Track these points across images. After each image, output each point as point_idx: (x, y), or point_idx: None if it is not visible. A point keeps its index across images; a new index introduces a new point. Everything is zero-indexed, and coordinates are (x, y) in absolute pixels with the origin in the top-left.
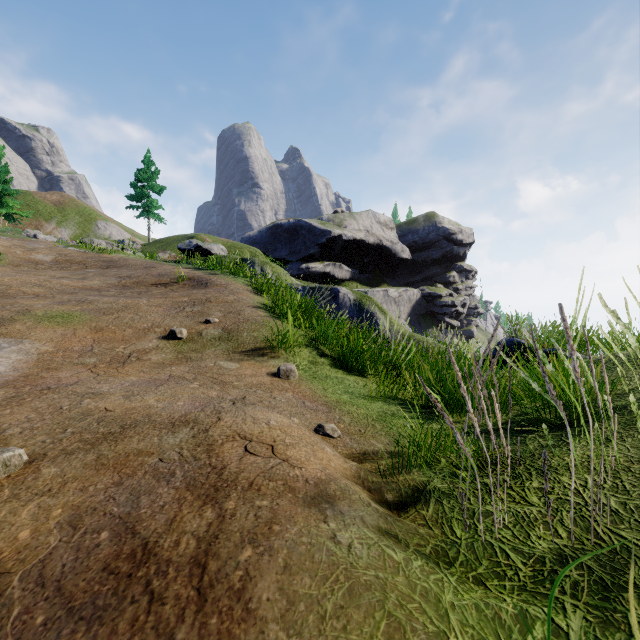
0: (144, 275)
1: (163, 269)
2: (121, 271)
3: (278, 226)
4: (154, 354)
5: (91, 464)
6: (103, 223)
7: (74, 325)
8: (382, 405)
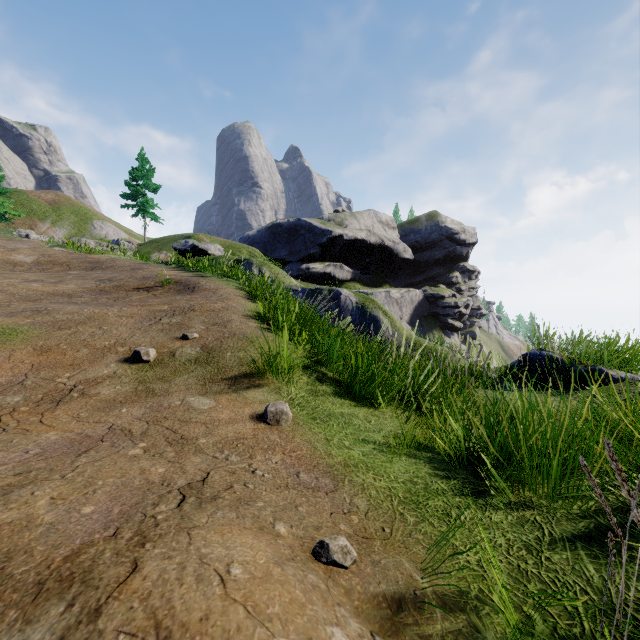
0: (127, 278)
1: (150, 271)
2: (105, 273)
3: (278, 226)
4: (106, 385)
5: None
6: (99, 223)
7: (14, 344)
8: (407, 465)
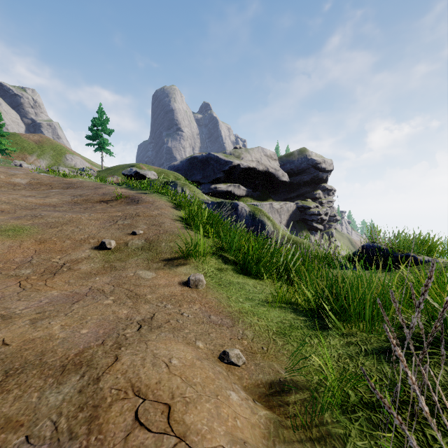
0: (92, 194)
1: (107, 189)
2: (76, 191)
3: (194, 158)
4: (84, 264)
5: None
6: (70, 156)
7: (22, 237)
8: (279, 313)
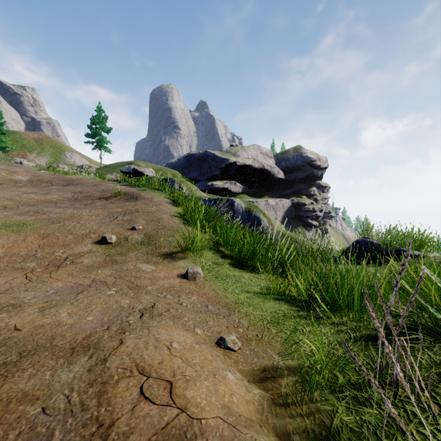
0: (92, 191)
1: (106, 186)
2: (76, 188)
3: (191, 155)
4: (86, 257)
5: None
6: (69, 153)
7: (26, 232)
8: (273, 304)
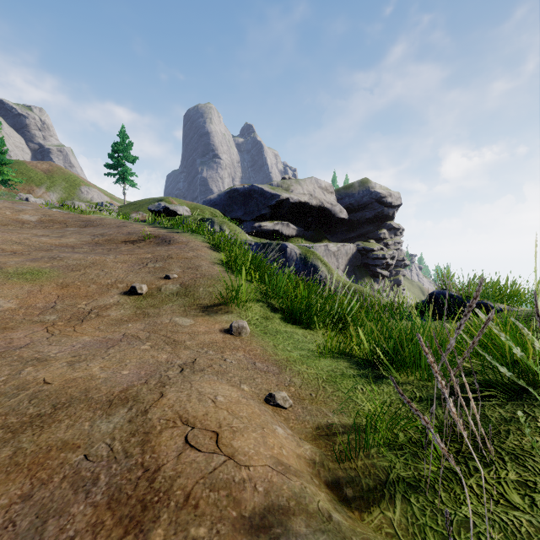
0: (115, 233)
1: (133, 228)
2: (96, 230)
3: (235, 190)
4: (114, 310)
5: (3, 463)
6: (86, 188)
7: (42, 281)
8: (331, 362)
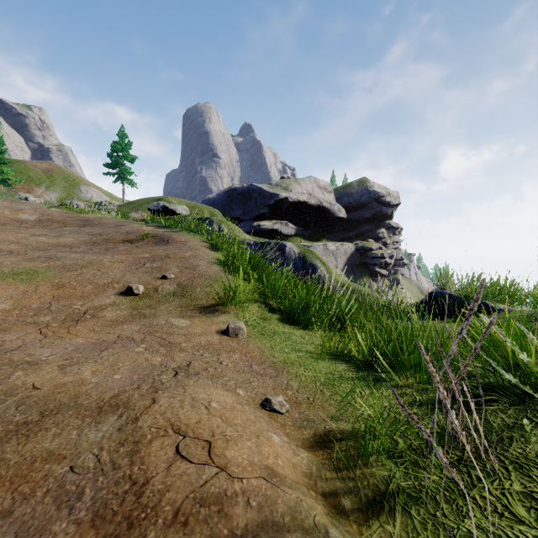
0: (113, 233)
1: (131, 227)
2: (95, 229)
3: (234, 190)
4: (109, 311)
5: None
6: (85, 187)
7: (37, 282)
8: (329, 364)
